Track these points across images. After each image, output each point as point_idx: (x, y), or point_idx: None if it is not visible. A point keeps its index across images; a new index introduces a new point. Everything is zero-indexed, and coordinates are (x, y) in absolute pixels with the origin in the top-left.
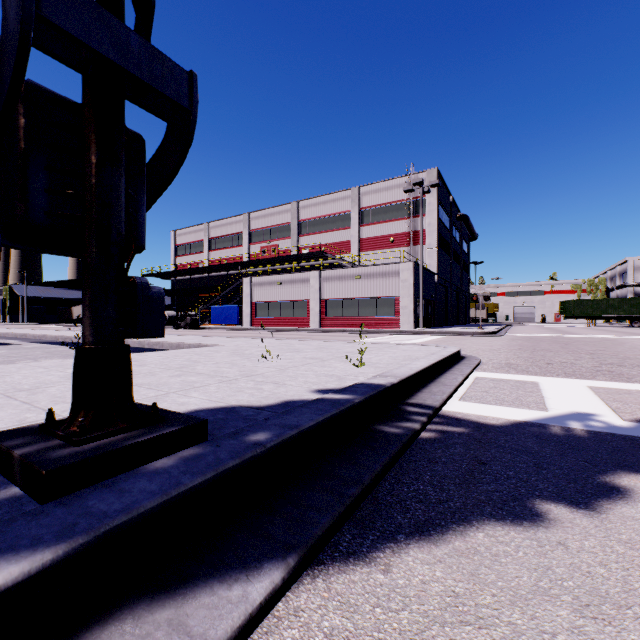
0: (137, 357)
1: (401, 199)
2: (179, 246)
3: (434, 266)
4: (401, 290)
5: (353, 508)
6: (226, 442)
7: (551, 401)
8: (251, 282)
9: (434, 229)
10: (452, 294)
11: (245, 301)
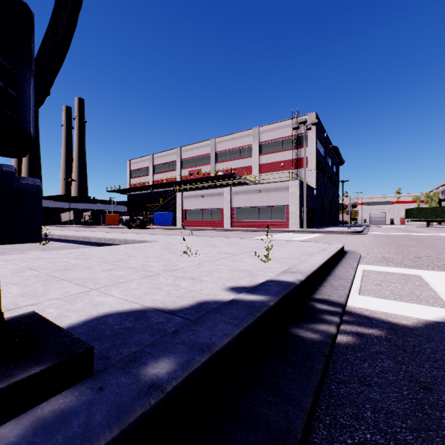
0: (87, 251)
1: (289, 135)
2: (132, 171)
3: (313, 183)
4: (290, 200)
5: None
6: (114, 380)
7: None
8: (182, 195)
9: (313, 156)
10: (326, 204)
11: (178, 209)
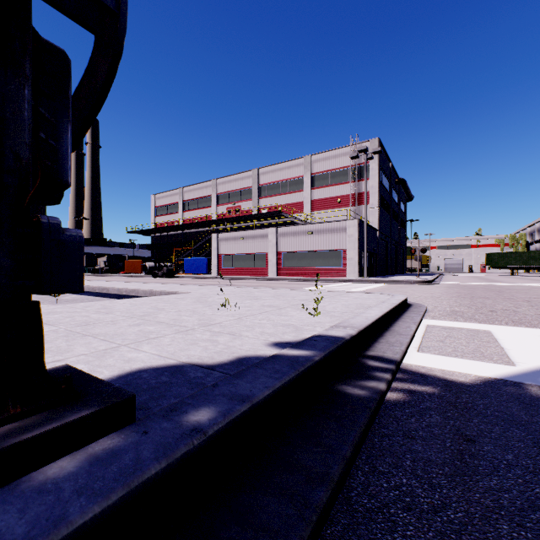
0: (108, 304)
1: (347, 165)
2: (158, 207)
3: (376, 223)
4: (347, 244)
5: (321, 524)
6: (157, 425)
7: (513, 353)
8: (218, 237)
9: (376, 191)
10: (391, 247)
11: (213, 254)
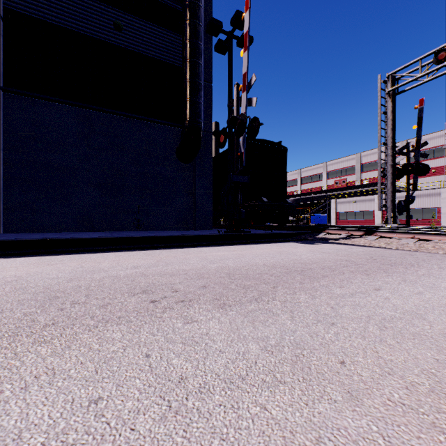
0: None
1: (441, 144)
2: None
3: None
4: (441, 204)
5: None
6: None
7: None
8: (335, 202)
9: None
10: None
11: (332, 211)
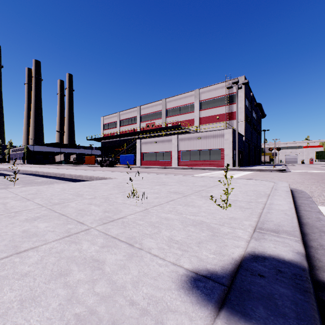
0: (43, 189)
1: (223, 94)
2: (105, 124)
3: (242, 131)
4: (224, 145)
5: None
6: None
7: None
8: (140, 142)
9: (242, 110)
10: (252, 147)
11: (137, 152)
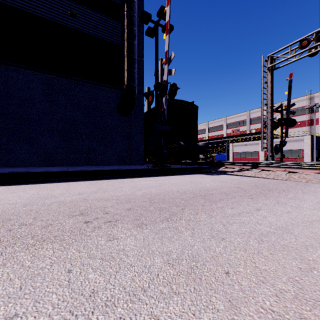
0: None
1: (304, 105)
2: None
3: None
4: (304, 146)
5: None
6: None
7: None
8: (232, 145)
9: None
10: None
11: (230, 152)
